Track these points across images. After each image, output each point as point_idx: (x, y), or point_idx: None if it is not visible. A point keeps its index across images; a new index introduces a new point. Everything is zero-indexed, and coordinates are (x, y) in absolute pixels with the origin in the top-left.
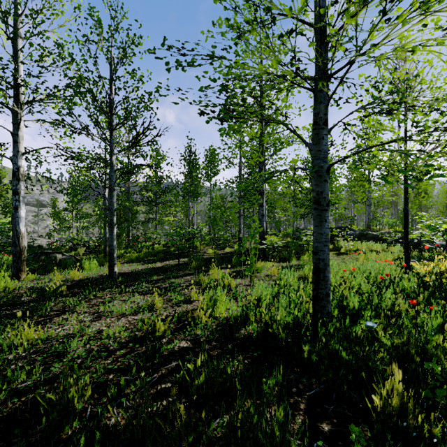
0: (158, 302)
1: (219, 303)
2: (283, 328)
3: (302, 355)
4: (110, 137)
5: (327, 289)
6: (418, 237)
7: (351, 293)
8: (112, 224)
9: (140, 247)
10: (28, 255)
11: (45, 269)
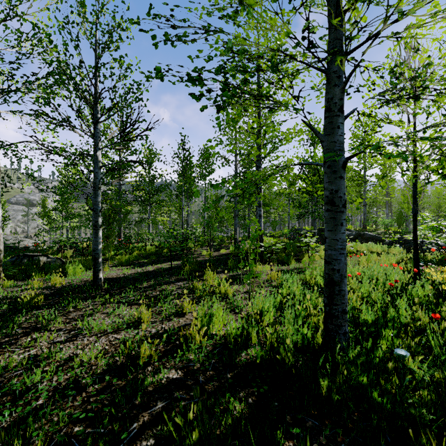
0: (146, 316)
1: (215, 317)
2: (293, 354)
3: (319, 392)
4: (94, 130)
5: (343, 305)
6: None
7: (364, 305)
8: (96, 226)
9: (131, 249)
10: (10, 258)
11: (26, 273)
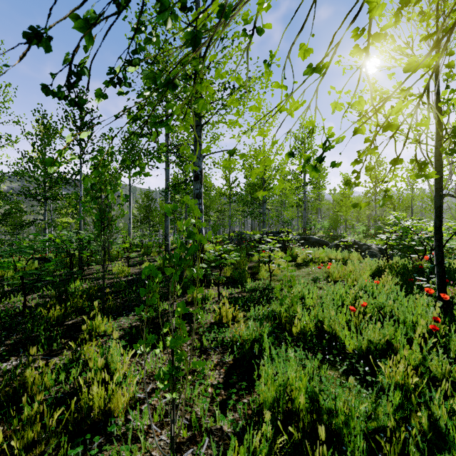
0: None
1: None
2: None
3: None
4: None
5: None
6: (356, 241)
7: None
8: None
9: None
10: None
11: None
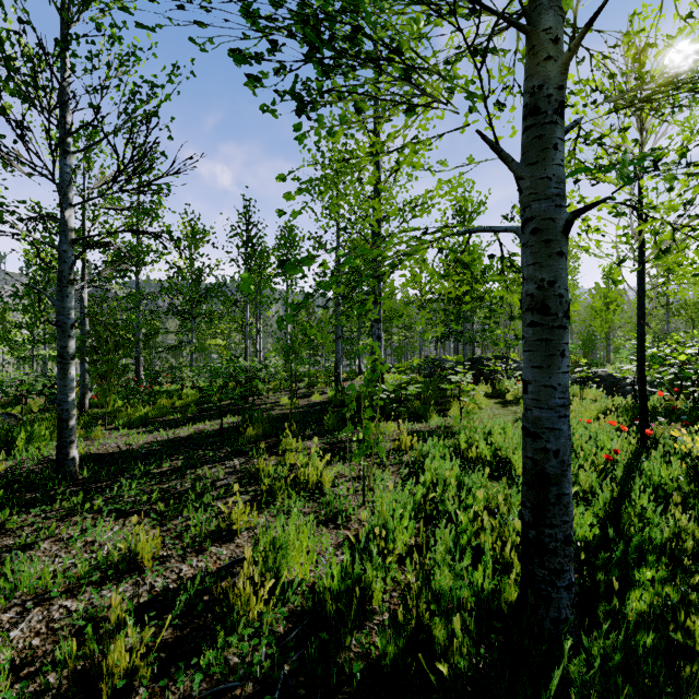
0: (147, 548)
1: (295, 547)
2: (470, 652)
3: None
4: (53, 164)
5: (566, 525)
6: (614, 373)
7: (581, 506)
8: (64, 356)
9: (155, 395)
10: None
11: None
